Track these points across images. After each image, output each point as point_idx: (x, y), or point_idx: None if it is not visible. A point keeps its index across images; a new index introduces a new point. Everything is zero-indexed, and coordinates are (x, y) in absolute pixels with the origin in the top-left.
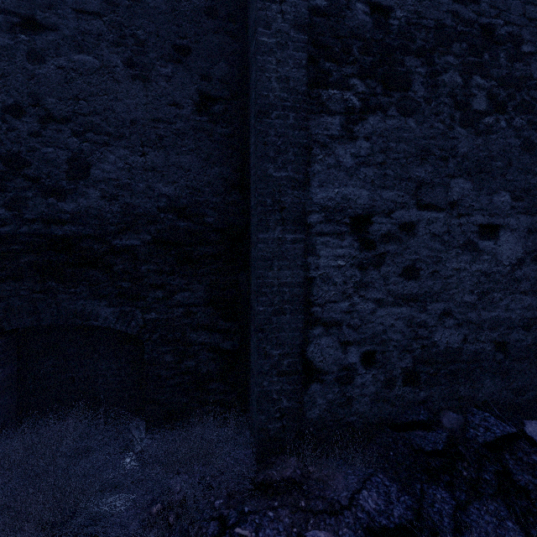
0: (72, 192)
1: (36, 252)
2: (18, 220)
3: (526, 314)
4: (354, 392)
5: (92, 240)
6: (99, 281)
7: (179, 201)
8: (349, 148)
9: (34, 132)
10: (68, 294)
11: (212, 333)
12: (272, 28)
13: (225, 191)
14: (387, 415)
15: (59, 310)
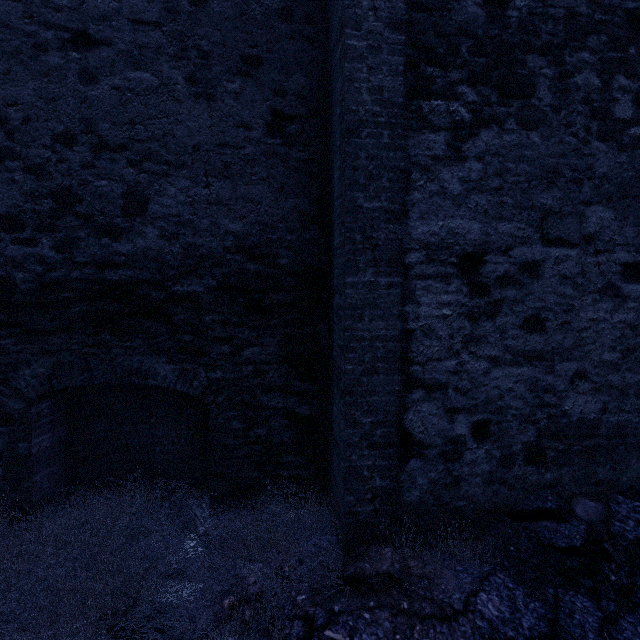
0: (128, 231)
1: (88, 301)
2: (68, 264)
3: None
4: (463, 470)
5: (150, 286)
6: (157, 334)
7: (248, 240)
8: (456, 171)
9: (87, 163)
10: (123, 349)
11: (286, 396)
12: (362, 28)
13: (301, 227)
14: (504, 501)
15: (114, 367)
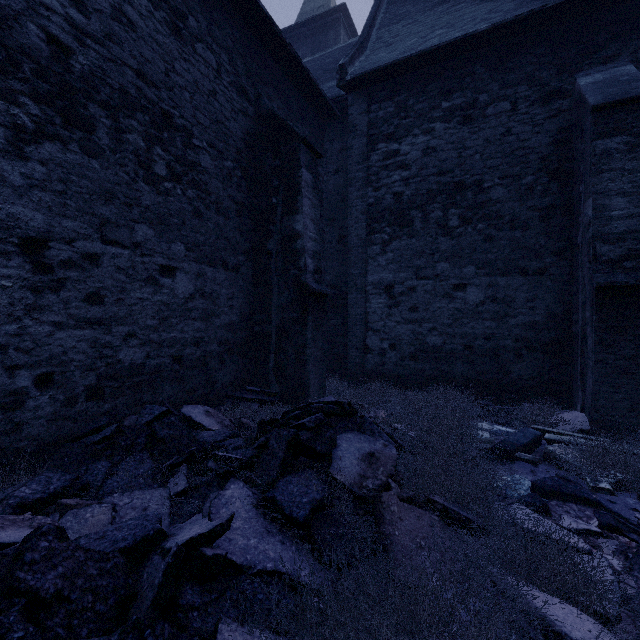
0: None
1: None
2: None
3: (196, 334)
4: (26, 416)
5: None
6: None
7: None
8: (18, 166)
9: None
10: None
11: None
12: None
13: None
14: (68, 432)
15: None
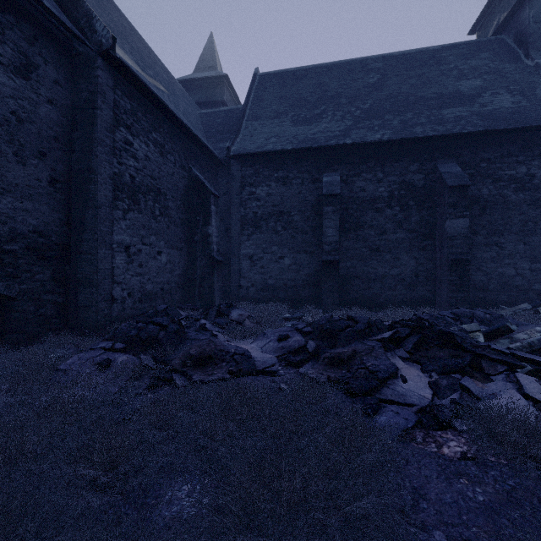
0: None
1: None
2: None
3: (168, 279)
4: (126, 306)
5: None
6: None
7: (39, 228)
8: (124, 222)
9: None
10: None
11: (54, 295)
12: (102, 176)
13: (61, 226)
14: (134, 313)
15: None
